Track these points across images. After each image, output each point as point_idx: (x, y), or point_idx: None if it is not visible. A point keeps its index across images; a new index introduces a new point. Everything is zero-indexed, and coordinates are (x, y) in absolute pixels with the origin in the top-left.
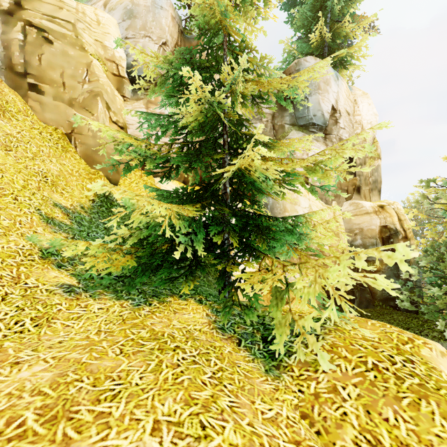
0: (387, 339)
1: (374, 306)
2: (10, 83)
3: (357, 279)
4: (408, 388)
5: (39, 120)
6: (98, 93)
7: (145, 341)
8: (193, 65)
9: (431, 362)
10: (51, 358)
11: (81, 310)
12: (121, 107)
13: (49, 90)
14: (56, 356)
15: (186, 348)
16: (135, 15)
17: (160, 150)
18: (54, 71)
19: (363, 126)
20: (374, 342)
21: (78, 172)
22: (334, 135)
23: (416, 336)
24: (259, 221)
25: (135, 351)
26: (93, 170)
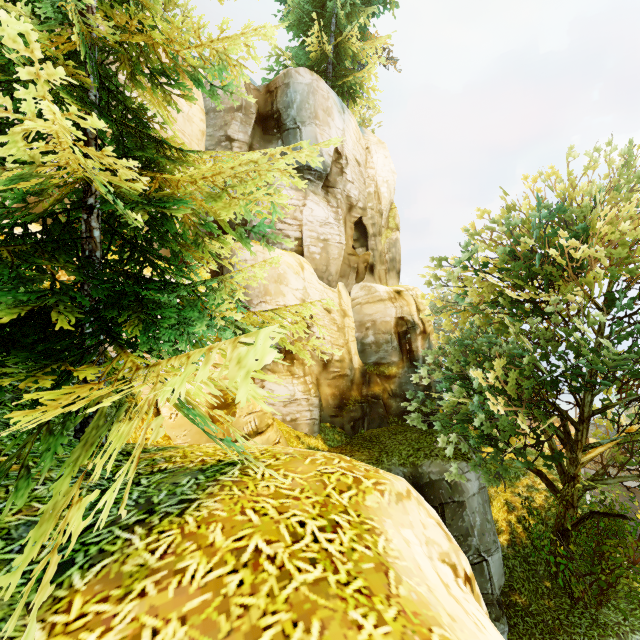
0: (316, 488)
1: (389, 423)
2: None
3: (368, 390)
4: (287, 599)
5: None
6: None
7: None
8: None
9: (375, 517)
10: None
11: None
12: None
13: None
14: None
15: None
16: None
17: None
18: None
19: (378, 184)
20: (289, 499)
21: None
22: (339, 190)
23: (370, 473)
24: (139, 290)
25: None
26: None
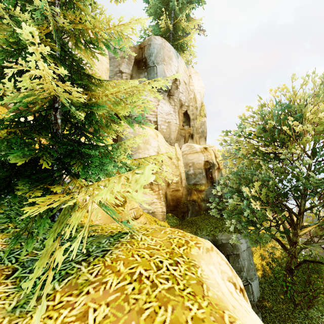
0: (167, 245)
1: (200, 214)
2: None
3: (190, 197)
4: (156, 296)
5: None
6: None
7: None
8: None
9: (196, 259)
10: None
11: None
12: None
13: None
14: None
15: None
16: None
17: None
18: None
19: (195, 93)
20: (154, 250)
21: None
22: (175, 97)
23: (193, 238)
24: (80, 149)
25: None
26: None
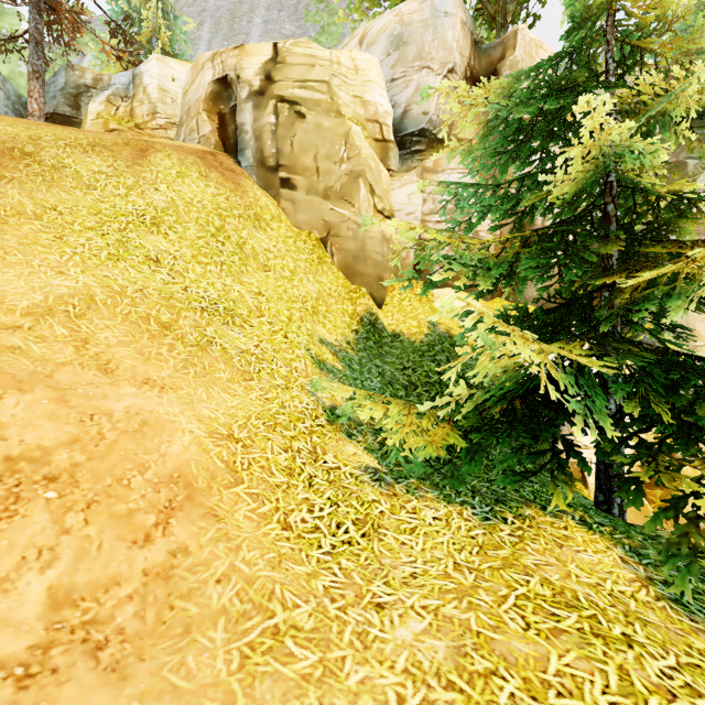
0: None
1: None
2: (261, 183)
3: None
4: None
5: (292, 225)
6: (359, 174)
7: (554, 608)
8: (550, 88)
9: None
10: (421, 608)
11: (410, 517)
12: (387, 186)
13: (301, 182)
14: (426, 606)
15: (644, 644)
16: (405, 41)
17: (486, 249)
18: (307, 155)
19: None
20: None
21: (337, 291)
22: None
23: None
24: None
25: (551, 628)
26: (353, 287)
